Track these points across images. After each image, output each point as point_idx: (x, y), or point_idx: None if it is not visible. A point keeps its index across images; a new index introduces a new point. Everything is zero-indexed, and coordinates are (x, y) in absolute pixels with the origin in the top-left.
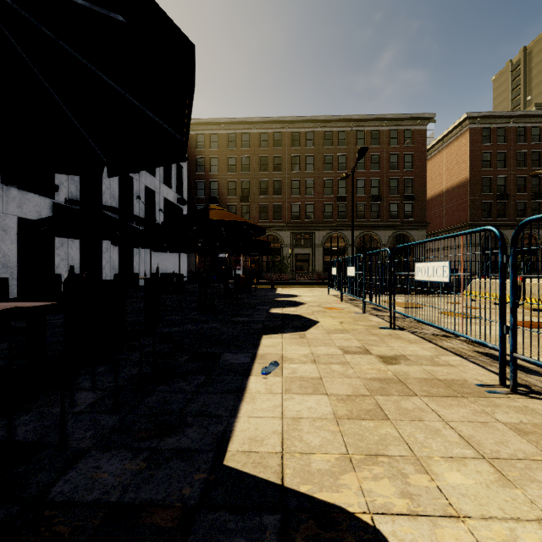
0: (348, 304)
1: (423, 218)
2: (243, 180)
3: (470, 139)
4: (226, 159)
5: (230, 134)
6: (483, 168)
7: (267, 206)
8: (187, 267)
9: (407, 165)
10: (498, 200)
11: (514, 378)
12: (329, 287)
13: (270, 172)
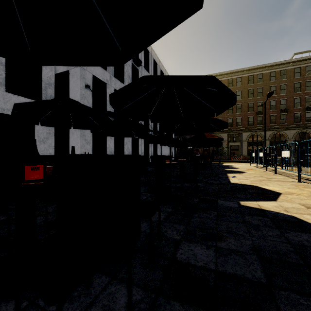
0: (260, 168)
1: None
2: None
3: None
4: None
5: None
6: None
7: None
8: None
9: (308, 88)
10: None
11: (300, 179)
12: (251, 162)
13: None
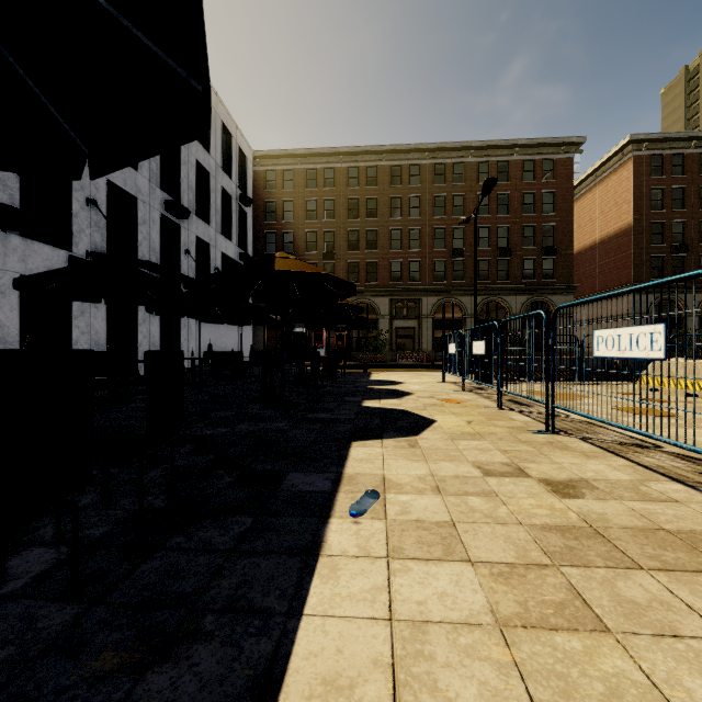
0: (473, 394)
1: (569, 279)
2: (326, 231)
3: (634, 170)
4: (304, 203)
5: (310, 169)
6: (653, 210)
7: (358, 264)
8: (253, 345)
9: (547, 207)
10: (673, 253)
11: None
12: (445, 371)
13: (362, 219)
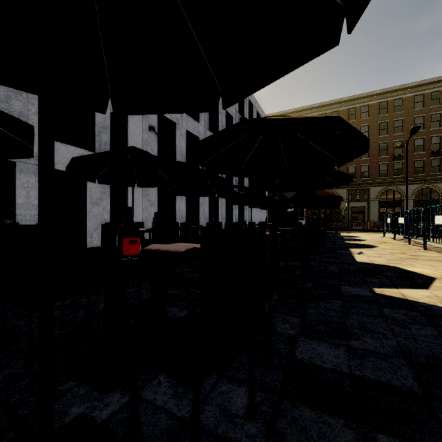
0: (399, 241)
1: None
2: None
3: None
4: None
5: None
6: None
7: None
8: None
9: None
10: None
11: None
12: (384, 231)
13: None
